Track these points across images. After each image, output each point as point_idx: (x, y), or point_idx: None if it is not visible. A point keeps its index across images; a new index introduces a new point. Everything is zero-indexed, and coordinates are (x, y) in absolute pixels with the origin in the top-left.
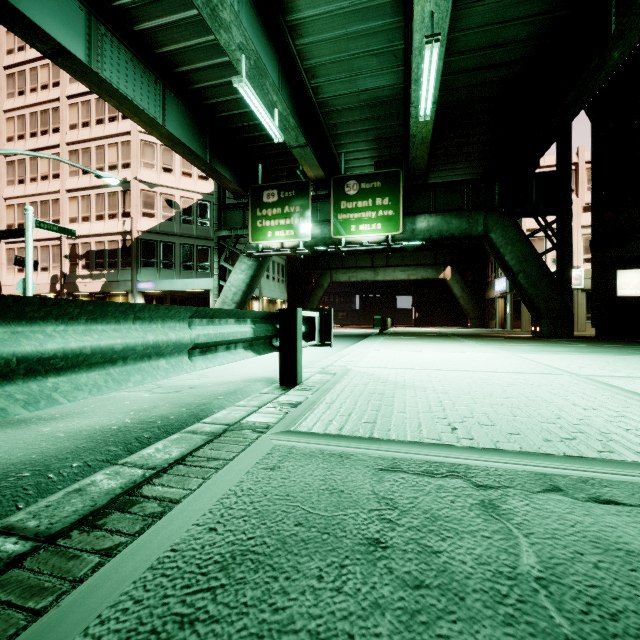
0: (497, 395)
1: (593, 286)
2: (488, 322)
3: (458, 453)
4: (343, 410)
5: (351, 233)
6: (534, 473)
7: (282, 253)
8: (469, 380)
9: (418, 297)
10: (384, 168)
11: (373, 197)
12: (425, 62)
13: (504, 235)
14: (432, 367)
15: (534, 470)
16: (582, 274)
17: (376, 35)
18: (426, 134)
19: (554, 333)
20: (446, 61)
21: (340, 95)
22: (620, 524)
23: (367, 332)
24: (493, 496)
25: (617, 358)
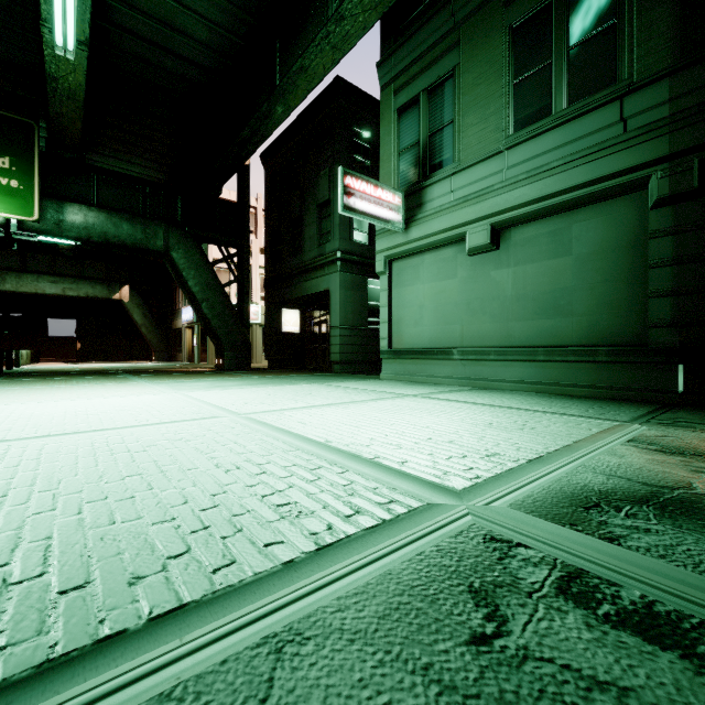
0: (112, 475)
1: (266, 321)
2: (176, 355)
3: None
4: None
5: None
6: None
7: None
8: (84, 450)
9: (82, 321)
10: (1, 108)
11: None
12: None
13: (188, 257)
14: (33, 433)
15: None
16: (260, 310)
17: None
18: (76, 86)
19: (236, 366)
20: (107, 2)
21: None
22: None
23: None
24: None
25: (278, 389)
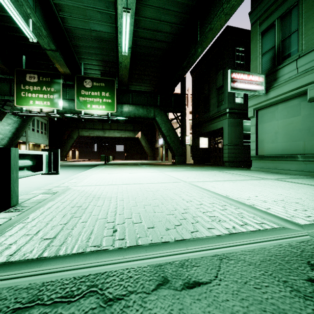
0: (149, 198)
1: (192, 143)
2: (156, 158)
3: (107, 258)
4: (35, 228)
5: (87, 108)
6: (154, 266)
7: (40, 115)
8: (138, 189)
9: (126, 146)
10: (106, 77)
11: (100, 91)
12: (123, 22)
13: (161, 119)
14: (122, 183)
15: (155, 262)
16: (189, 138)
17: (99, 0)
18: (127, 63)
19: (180, 162)
20: (136, 30)
21: (79, 28)
22: (201, 312)
23: (98, 163)
24: (115, 313)
25: (200, 172)
